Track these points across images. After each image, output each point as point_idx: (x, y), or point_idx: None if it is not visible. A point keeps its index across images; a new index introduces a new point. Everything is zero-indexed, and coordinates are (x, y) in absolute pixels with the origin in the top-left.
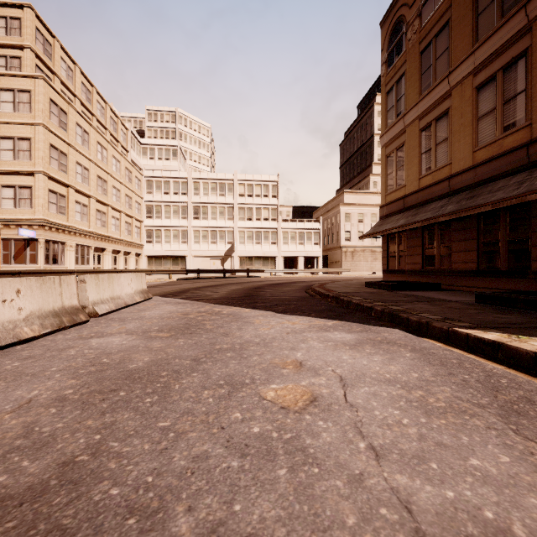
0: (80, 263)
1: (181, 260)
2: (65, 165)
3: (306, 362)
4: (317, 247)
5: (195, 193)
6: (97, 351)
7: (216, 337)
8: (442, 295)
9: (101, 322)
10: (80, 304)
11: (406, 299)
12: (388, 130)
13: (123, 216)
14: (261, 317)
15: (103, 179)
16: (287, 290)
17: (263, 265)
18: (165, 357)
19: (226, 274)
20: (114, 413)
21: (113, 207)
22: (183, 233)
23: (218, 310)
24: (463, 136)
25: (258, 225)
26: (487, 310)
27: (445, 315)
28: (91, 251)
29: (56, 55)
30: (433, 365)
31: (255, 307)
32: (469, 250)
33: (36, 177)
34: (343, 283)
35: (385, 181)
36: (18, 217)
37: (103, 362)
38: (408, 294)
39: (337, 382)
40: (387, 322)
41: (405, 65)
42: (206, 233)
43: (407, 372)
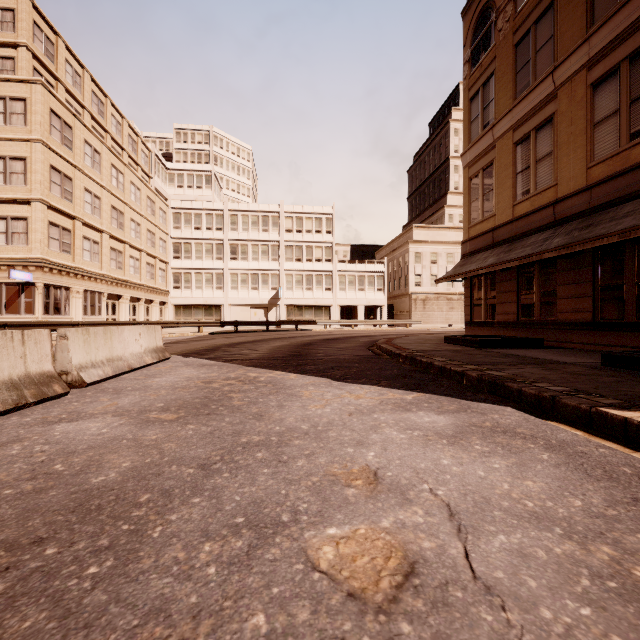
0: (89, 313)
1: (215, 310)
2: (69, 192)
3: (384, 471)
4: (381, 294)
5: (232, 228)
6: (54, 449)
7: (245, 421)
8: (550, 355)
9: (86, 395)
10: (60, 369)
11: (505, 360)
12: (473, 146)
13: (144, 256)
14: (311, 387)
15: (119, 210)
16: (345, 347)
17: (315, 316)
18: (157, 461)
19: (271, 327)
20: (8, 612)
21: (132, 245)
22: (217, 277)
23: (254, 376)
24: (573, 148)
25: (308, 267)
26: (625, 376)
27: (572, 386)
28: (103, 298)
29: (60, 57)
30: (596, 479)
31: (304, 371)
32: (581, 296)
33: (33, 206)
34: (415, 338)
35: (468, 210)
36: (11, 256)
37: (53, 470)
38: (504, 352)
39: (445, 520)
40: (487, 394)
41: (495, 62)
42: (246, 277)
43: (559, 494)
